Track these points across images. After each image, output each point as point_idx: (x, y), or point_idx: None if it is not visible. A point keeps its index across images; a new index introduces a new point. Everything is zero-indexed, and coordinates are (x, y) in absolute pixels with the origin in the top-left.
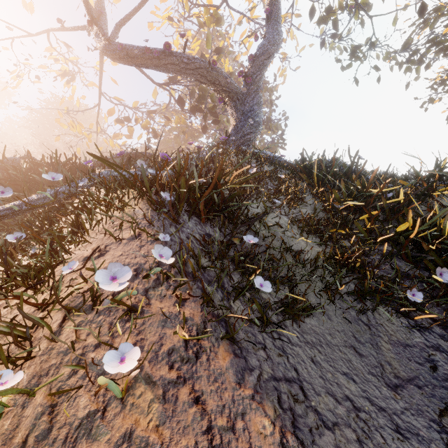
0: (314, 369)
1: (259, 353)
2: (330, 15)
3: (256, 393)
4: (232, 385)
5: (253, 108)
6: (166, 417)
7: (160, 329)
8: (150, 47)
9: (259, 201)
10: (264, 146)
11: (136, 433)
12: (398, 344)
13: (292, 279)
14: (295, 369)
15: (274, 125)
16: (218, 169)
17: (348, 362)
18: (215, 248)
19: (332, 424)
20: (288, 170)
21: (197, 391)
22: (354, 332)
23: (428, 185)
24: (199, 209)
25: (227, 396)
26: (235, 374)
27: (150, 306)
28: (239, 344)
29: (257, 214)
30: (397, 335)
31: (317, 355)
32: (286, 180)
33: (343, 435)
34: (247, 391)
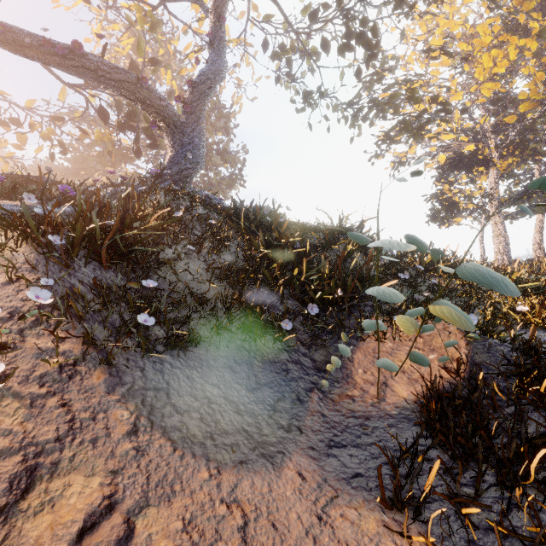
0: (186, 382)
1: (136, 374)
2: (283, 52)
3: (123, 398)
4: (101, 394)
5: (194, 141)
6: (32, 417)
7: (34, 360)
8: (51, 39)
9: (178, 248)
10: (221, 181)
11: (1, 428)
12: (268, 362)
13: (187, 318)
14: (167, 383)
15: (232, 158)
16: (118, 215)
17: (221, 377)
18: (114, 293)
19: (183, 411)
20: (224, 215)
21: (66, 400)
22: (235, 356)
23: (328, 238)
24: (100, 254)
25: (95, 401)
26: (107, 387)
27: (24, 343)
28: (117, 368)
29: (168, 260)
30: (270, 356)
31: (194, 374)
32: (218, 226)
33: (190, 416)
34: (115, 397)
